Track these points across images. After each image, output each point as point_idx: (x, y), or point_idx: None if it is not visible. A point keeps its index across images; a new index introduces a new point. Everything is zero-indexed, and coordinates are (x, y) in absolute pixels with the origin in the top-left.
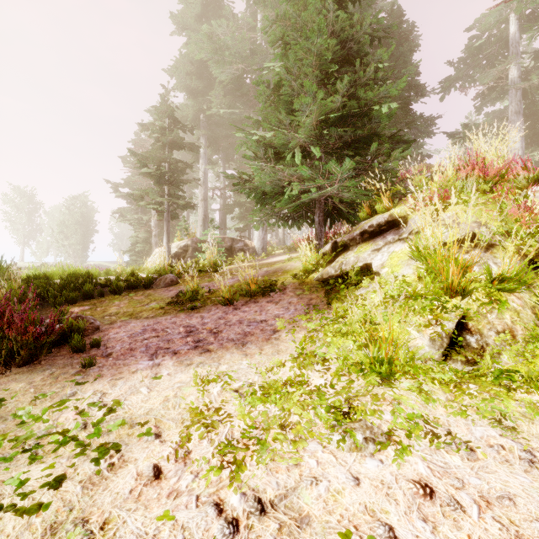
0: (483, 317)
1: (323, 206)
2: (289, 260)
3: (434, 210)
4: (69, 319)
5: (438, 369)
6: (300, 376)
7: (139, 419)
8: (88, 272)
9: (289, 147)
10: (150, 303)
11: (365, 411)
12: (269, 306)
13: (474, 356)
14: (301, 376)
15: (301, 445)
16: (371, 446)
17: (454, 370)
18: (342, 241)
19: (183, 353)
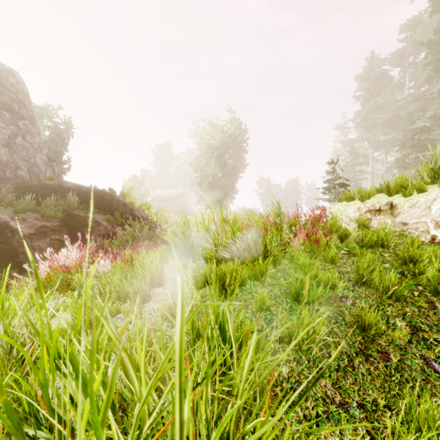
0: None
1: None
2: None
3: None
4: None
5: None
6: None
7: None
8: None
9: None
10: None
11: None
12: None
13: None
14: None
15: None
16: None
17: None
18: None
19: None
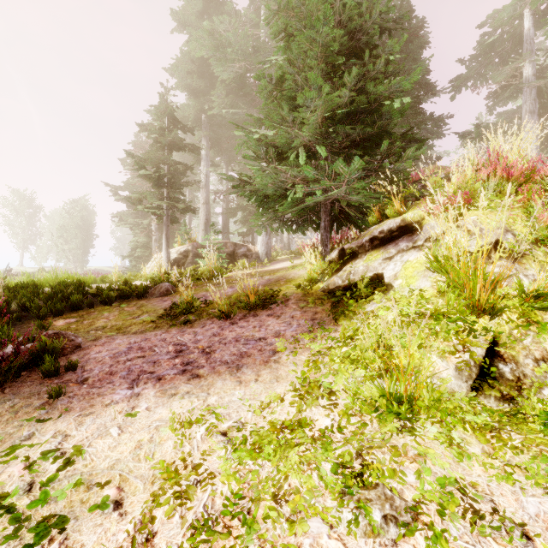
0: (517, 341)
1: (329, 210)
2: (292, 268)
3: (457, 215)
4: (42, 338)
5: (468, 408)
6: (300, 420)
7: (100, 477)
8: (80, 280)
9: (292, 147)
10: (141, 315)
11: (383, 471)
12: (270, 321)
13: (511, 391)
14: (302, 421)
15: (299, 529)
16: (393, 530)
17: (488, 411)
18: (350, 248)
19: (168, 379)
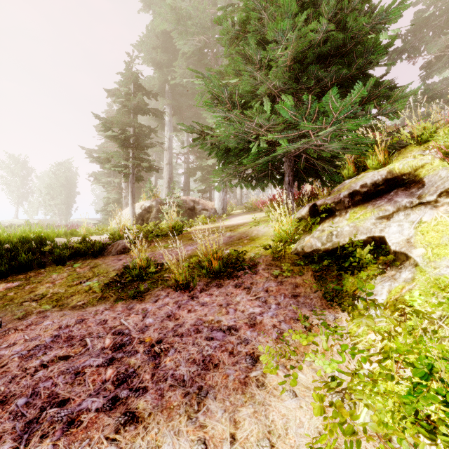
0: None
1: (293, 164)
2: (255, 225)
3: None
4: None
5: None
6: None
7: None
8: (41, 236)
9: (256, 96)
10: (90, 280)
11: None
12: (239, 297)
13: None
14: None
15: None
16: None
17: None
18: (324, 204)
19: (84, 425)
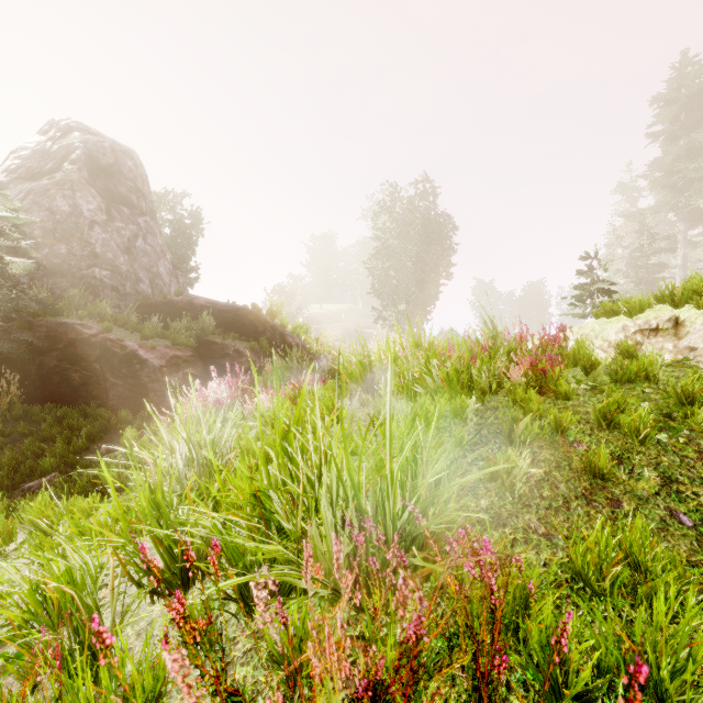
0: None
1: None
2: None
3: None
4: None
5: None
6: None
7: None
8: None
9: None
10: None
11: None
12: None
13: None
14: None
15: None
16: None
17: None
18: None
19: None
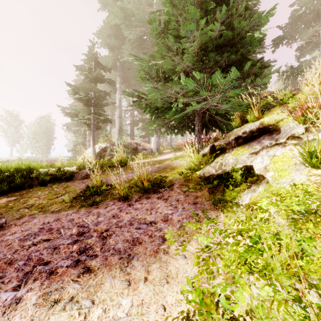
0: None
1: (201, 118)
2: (175, 159)
3: None
4: None
5: None
6: None
7: None
8: (30, 167)
9: (175, 72)
10: (63, 195)
11: None
12: (159, 204)
13: None
14: None
15: None
16: None
17: None
18: (219, 145)
19: (59, 274)
